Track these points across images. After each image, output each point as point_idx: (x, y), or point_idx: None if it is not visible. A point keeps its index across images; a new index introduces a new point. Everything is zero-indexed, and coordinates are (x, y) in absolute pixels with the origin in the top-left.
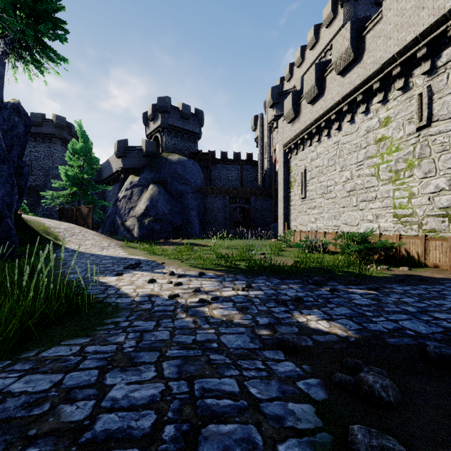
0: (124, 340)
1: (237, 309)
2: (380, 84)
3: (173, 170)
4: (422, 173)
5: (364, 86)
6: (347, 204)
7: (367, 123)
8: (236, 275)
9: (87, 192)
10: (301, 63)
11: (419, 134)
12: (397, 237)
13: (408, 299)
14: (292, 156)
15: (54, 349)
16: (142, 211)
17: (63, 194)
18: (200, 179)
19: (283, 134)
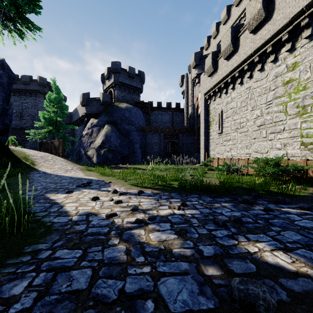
0: (21, 292)
1: (175, 231)
2: (289, 36)
3: (122, 114)
4: None
5: (274, 39)
6: (258, 136)
7: (276, 70)
8: (171, 193)
9: (60, 130)
10: (216, 35)
11: None
12: (304, 162)
13: None
14: (211, 101)
15: None
16: (99, 144)
17: (42, 132)
18: (142, 121)
19: (204, 86)
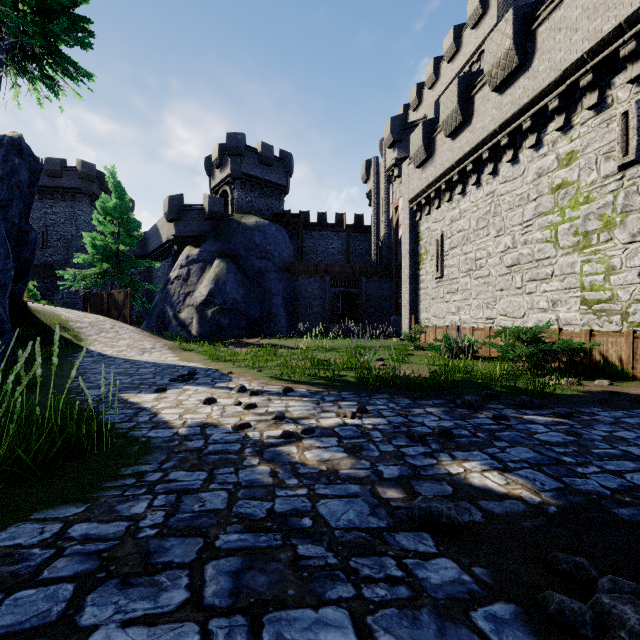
0: (144, 511)
1: (344, 449)
2: (560, 102)
3: (248, 238)
4: (628, 234)
5: (534, 106)
6: (507, 285)
7: (538, 163)
8: (341, 393)
9: (125, 271)
10: (435, 82)
11: (623, 175)
12: (586, 335)
13: (626, 434)
14: (423, 216)
15: (12, 531)
16: (204, 298)
17: (90, 274)
18: (287, 251)
19: (409, 185)
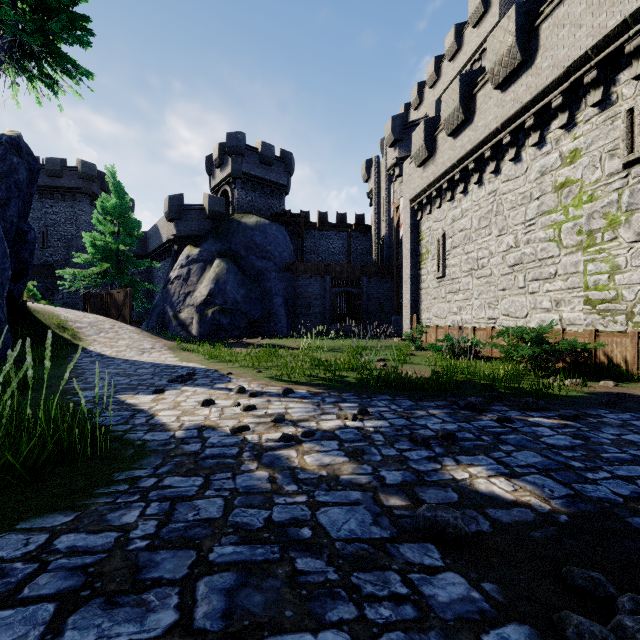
0: (136, 520)
1: (345, 453)
2: (564, 100)
3: (248, 238)
4: (633, 233)
5: (537, 103)
6: (510, 284)
7: (541, 161)
8: (342, 394)
9: (125, 271)
10: (436, 81)
11: (628, 173)
12: (591, 335)
13: (635, 437)
14: (424, 215)
15: None
16: (204, 298)
17: (90, 274)
18: (288, 251)
19: (410, 184)
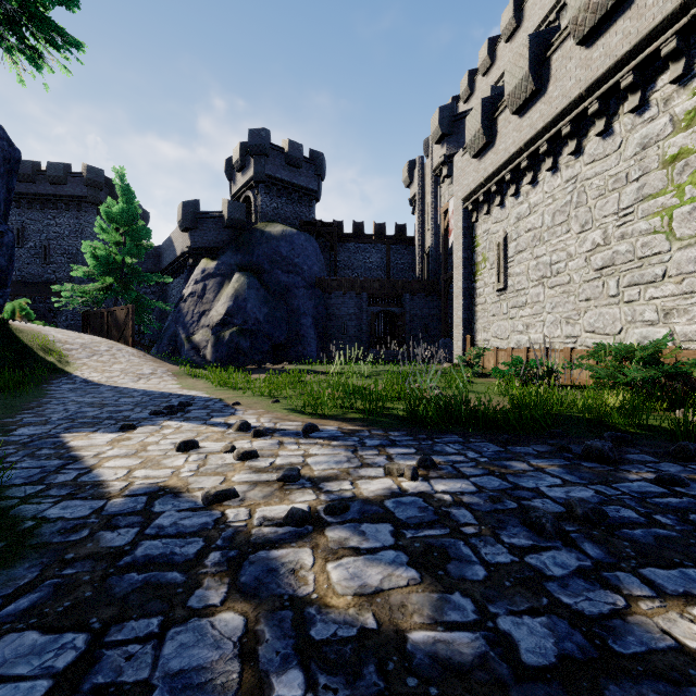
0: None
1: (409, 556)
2: (679, 43)
3: (273, 249)
4: None
5: (639, 54)
6: (596, 292)
7: (643, 130)
8: (389, 433)
9: (130, 286)
10: (490, 67)
11: None
12: None
13: None
14: (480, 216)
15: None
16: (221, 318)
17: (90, 289)
18: (318, 265)
19: (463, 180)
